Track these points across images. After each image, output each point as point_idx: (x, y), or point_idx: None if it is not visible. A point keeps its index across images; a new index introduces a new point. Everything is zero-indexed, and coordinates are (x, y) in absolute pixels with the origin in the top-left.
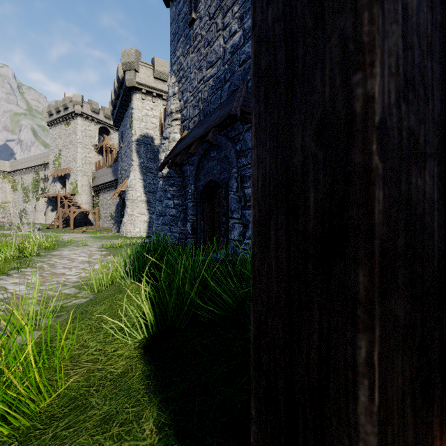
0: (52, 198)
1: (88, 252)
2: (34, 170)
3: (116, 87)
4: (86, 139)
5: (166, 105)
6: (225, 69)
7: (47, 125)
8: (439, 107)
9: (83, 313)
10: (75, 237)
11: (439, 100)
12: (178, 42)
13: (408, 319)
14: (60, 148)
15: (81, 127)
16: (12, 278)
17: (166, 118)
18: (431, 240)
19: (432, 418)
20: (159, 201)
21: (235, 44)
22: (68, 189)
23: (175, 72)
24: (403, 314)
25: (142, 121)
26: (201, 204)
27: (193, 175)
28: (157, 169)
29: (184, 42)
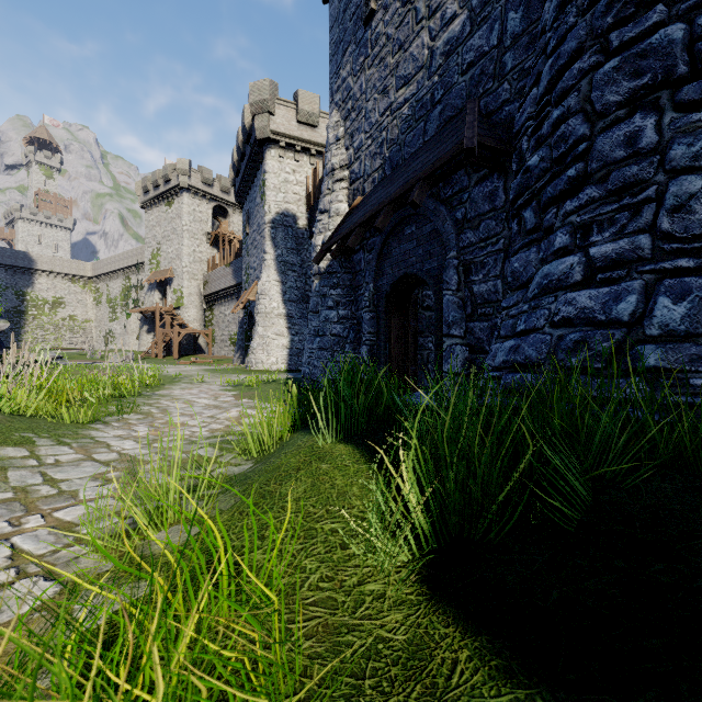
0: (148, 314)
1: (210, 392)
2: (124, 274)
3: (239, 142)
4: (194, 225)
5: (317, 164)
6: (433, 83)
7: (142, 208)
8: None
9: (265, 497)
10: (184, 371)
11: None
12: (343, 54)
13: None
14: (159, 239)
15: (189, 208)
16: (112, 428)
17: (324, 180)
18: None
19: None
20: (313, 313)
21: (454, 38)
22: (170, 301)
23: (338, 104)
24: None
25: (280, 191)
26: (386, 315)
27: (372, 267)
28: (301, 265)
29: (354, 52)
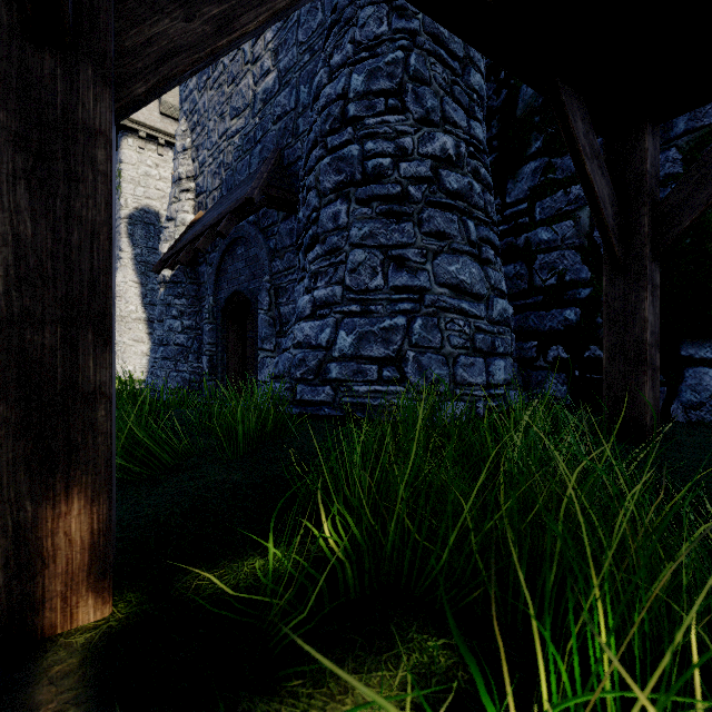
0: None
1: None
2: None
3: None
4: None
5: None
6: (255, 123)
7: None
8: (65, 291)
9: None
10: None
11: (65, 286)
12: None
13: (21, 420)
14: None
15: None
16: None
17: (172, 187)
18: (53, 373)
19: (55, 482)
20: (158, 321)
21: (269, 90)
22: None
23: (186, 113)
24: (15, 417)
25: (139, 185)
26: (224, 327)
27: (212, 281)
28: None
29: None
